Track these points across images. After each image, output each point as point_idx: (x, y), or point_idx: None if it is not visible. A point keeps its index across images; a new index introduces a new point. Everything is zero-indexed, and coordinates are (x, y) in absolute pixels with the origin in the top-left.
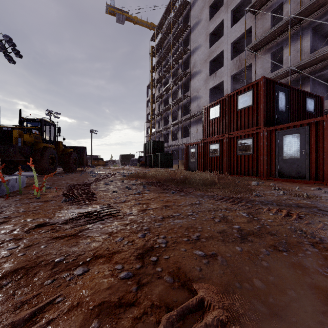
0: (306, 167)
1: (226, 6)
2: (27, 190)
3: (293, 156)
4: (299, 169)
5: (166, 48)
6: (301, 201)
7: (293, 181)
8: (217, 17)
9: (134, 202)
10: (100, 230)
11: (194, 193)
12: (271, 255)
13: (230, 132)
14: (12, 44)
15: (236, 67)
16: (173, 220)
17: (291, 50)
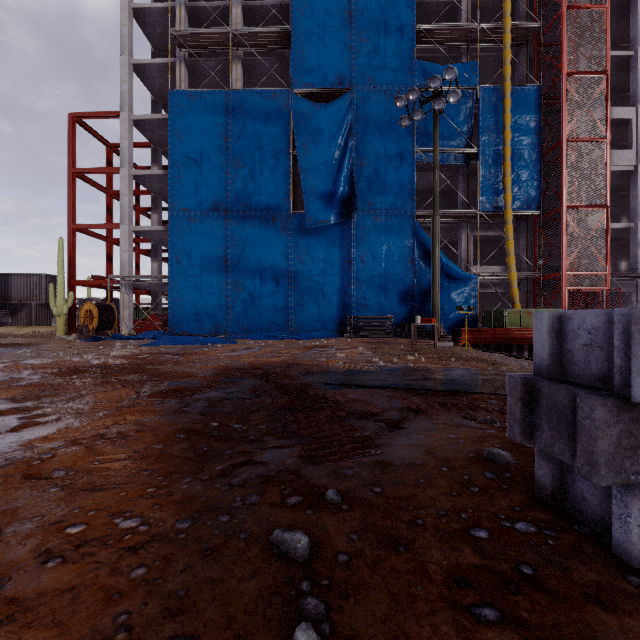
0: None
1: None
2: None
3: None
4: None
5: None
6: None
7: None
8: None
9: None
10: None
11: None
12: None
13: None
14: None
15: None
16: None
17: None
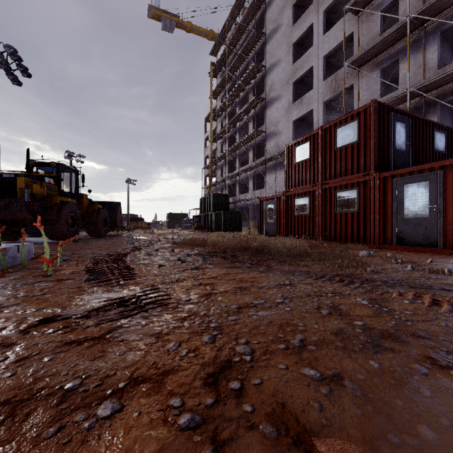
0: (439, 230)
1: (316, 5)
2: (34, 263)
3: (419, 213)
4: (428, 233)
5: (232, 65)
6: (444, 281)
7: (420, 250)
8: (303, 21)
9: (191, 281)
10: (142, 330)
11: (279, 269)
12: (432, 376)
13: (325, 180)
14: (16, 58)
15: (330, 90)
16: (257, 312)
17: (410, 65)
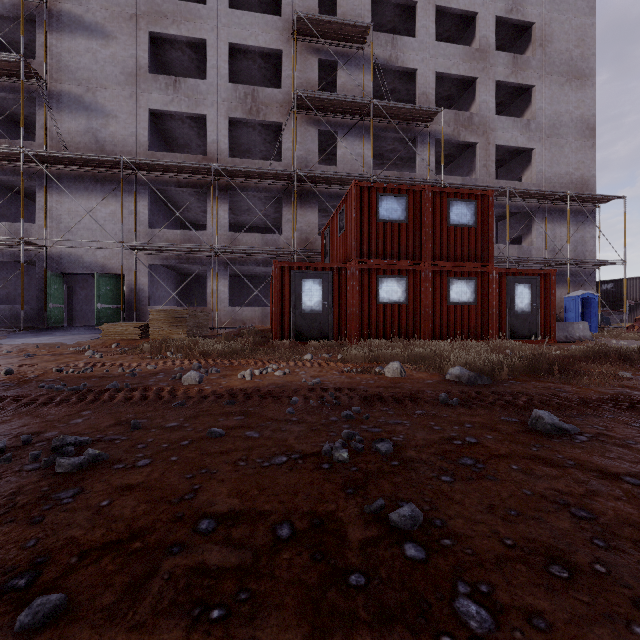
0: (538, 324)
1: None
2: None
3: (525, 310)
4: (531, 327)
5: None
6: None
7: (527, 341)
8: None
9: None
10: None
11: None
12: None
13: (434, 261)
14: None
15: (243, 106)
16: None
17: (349, 147)
